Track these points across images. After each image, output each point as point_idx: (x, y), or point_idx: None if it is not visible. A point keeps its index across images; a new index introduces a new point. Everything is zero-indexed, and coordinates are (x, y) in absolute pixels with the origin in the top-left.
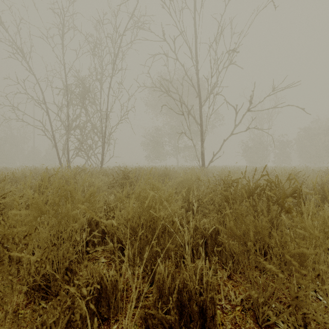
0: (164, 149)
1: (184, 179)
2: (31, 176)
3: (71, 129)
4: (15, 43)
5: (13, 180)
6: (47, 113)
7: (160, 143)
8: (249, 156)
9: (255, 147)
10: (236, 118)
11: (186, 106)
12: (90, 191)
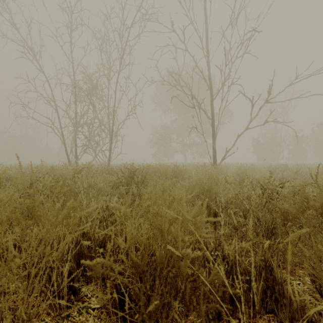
0: (172, 146)
1: (200, 179)
2: (34, 174)
3: (79, 126)
4: (26, 42)
5: (8, 179)
6: (56, 111)
7: (167, 140)
8: (260, 153)
9: (267, 143)
10: (252, 111)
11: (197, 100)
12: (67, 206)
